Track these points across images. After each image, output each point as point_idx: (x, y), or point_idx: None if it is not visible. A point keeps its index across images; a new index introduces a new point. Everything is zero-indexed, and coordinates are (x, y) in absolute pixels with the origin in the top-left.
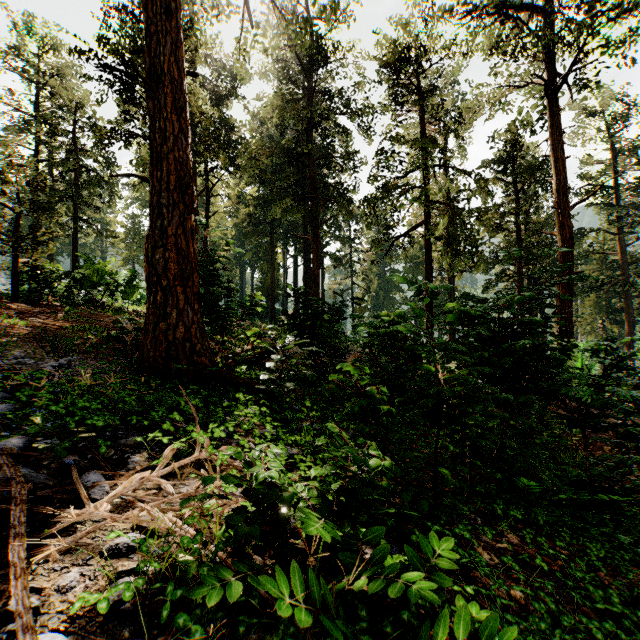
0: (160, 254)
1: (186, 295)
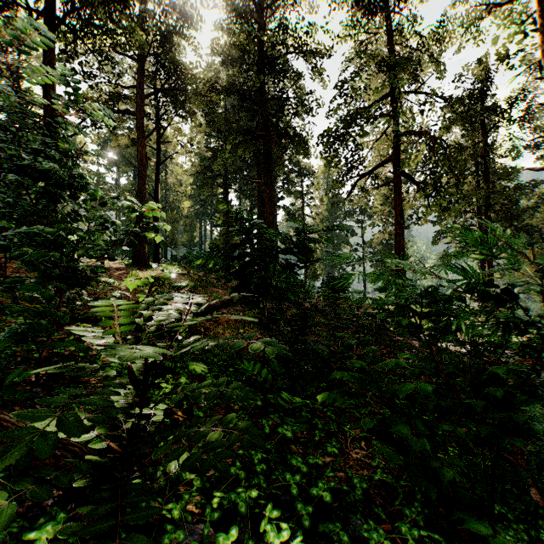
0: None
1: None
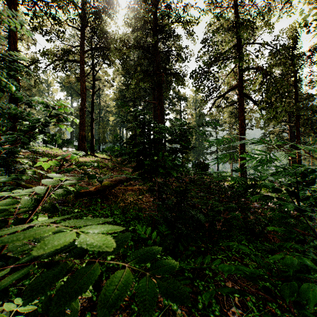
0: None
1: None
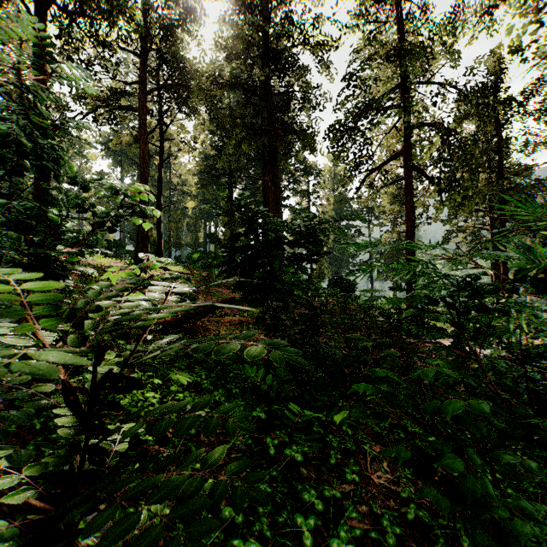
0: None
1: None
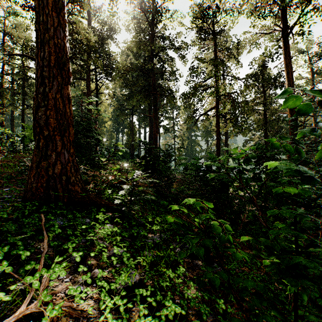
0: (42, 112)
1: (63, 142)
